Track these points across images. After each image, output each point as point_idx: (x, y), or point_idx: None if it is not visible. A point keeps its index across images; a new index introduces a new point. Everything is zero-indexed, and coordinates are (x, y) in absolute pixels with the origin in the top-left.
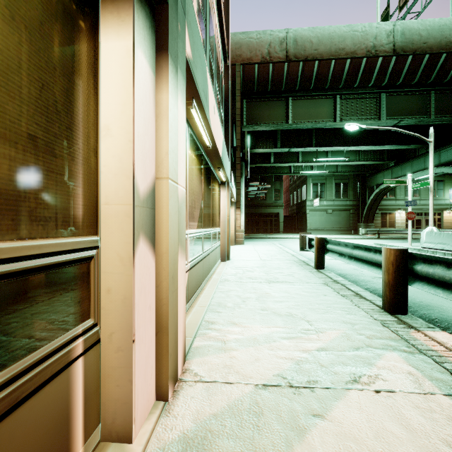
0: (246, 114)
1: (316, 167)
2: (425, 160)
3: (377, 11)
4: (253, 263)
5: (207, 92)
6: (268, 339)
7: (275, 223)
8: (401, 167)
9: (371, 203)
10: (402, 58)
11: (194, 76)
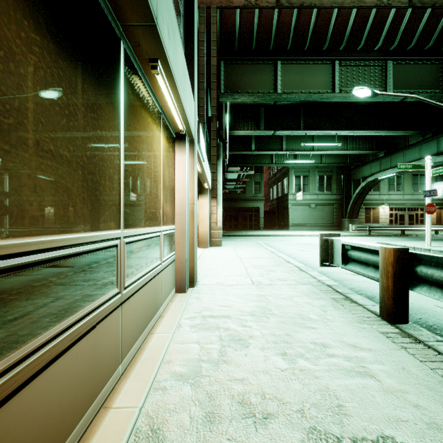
0: (224, 79)
1: (299, 158)
2: (421, 149)
3: None
4: (239, 295)
5: None
6: None
7: (255, 218)
8: (391, 158)
9: (356, 197)
10: (418, 11)
11: None
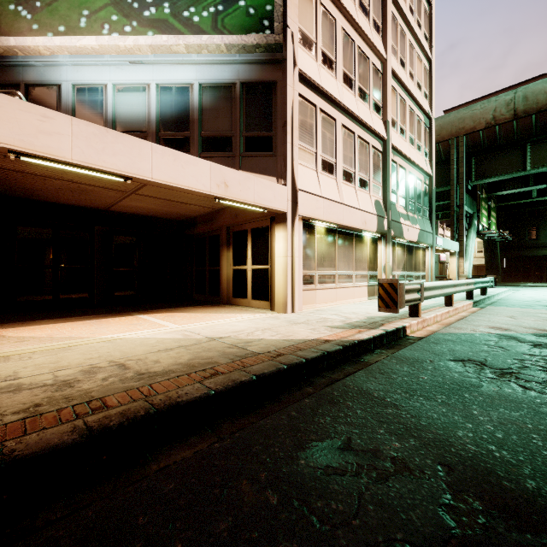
0: (474, 170)
1: None
2: None
3: None
4: None
5: (402, 230)
6: None
7: None
8: None
9: None
10: None
11: (395, 236)
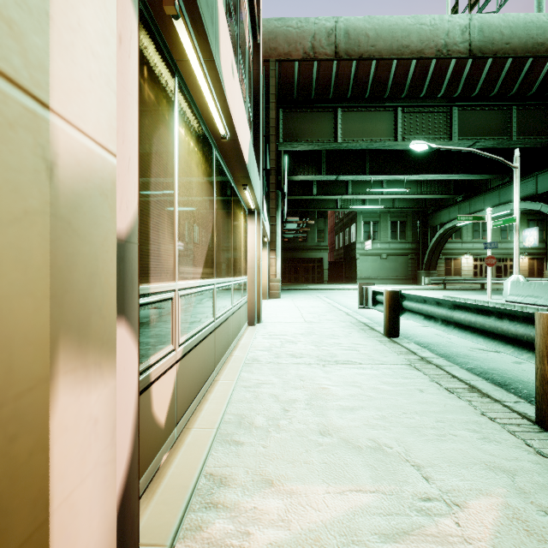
0: (282, 127)
1: (369, 202)
2: (500, 194)
3: (447, 3)
4: (294, 327)
5: (216, 12)
6: (348, 542)
7: (318, 270)
8: (470, 203)
9: (433, 246)
10: (479, 61)
11: None
